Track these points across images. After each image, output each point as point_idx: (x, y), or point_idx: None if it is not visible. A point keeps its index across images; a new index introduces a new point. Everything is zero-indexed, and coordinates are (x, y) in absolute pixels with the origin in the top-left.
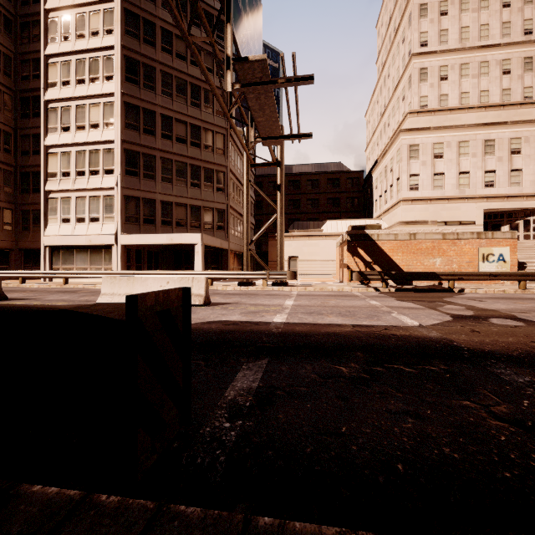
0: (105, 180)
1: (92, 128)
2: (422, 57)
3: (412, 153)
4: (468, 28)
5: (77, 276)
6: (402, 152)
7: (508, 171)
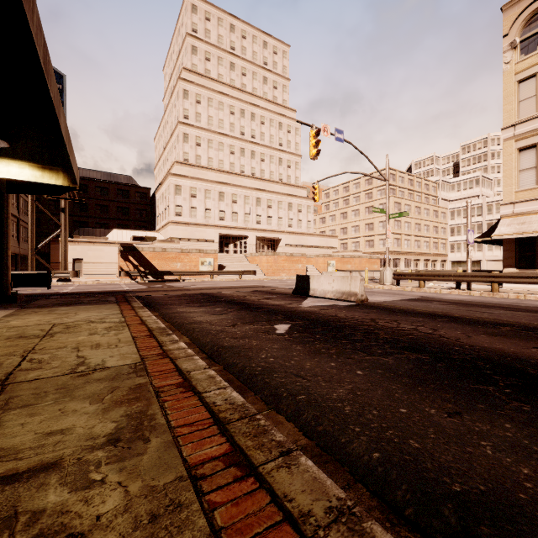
0: None
1: None
2: (185, 126)
3: (177, 190)
4: (213, 118)
5: None
6: (170, 188)
7: (231, 213)
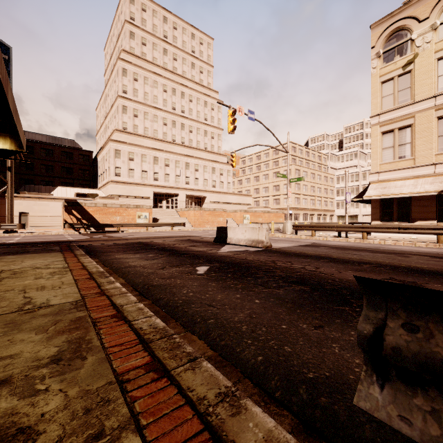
0: None
1: None
2: (124, 99)
3: (117, 154)
4: (148, 94)
5: None
6: (111, 152)
7: (164, 174)
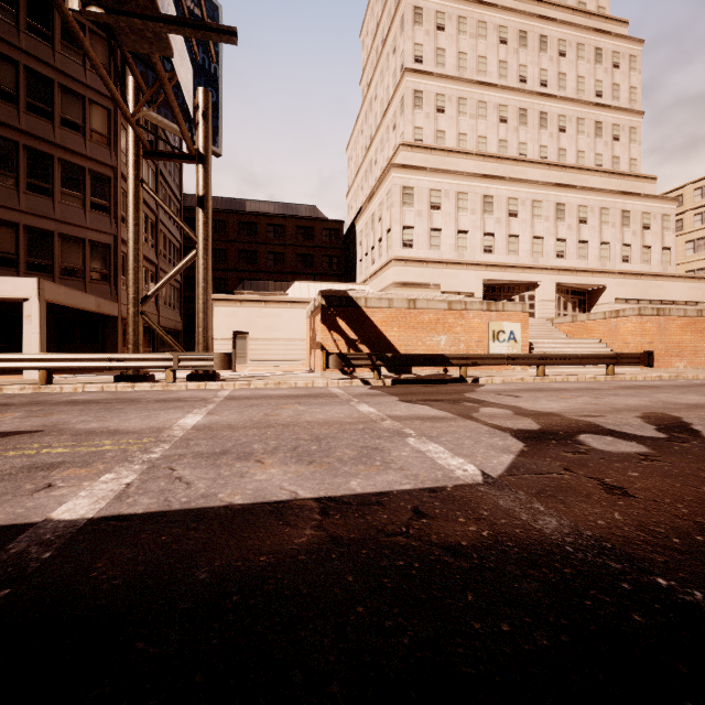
0: None
1: None
2: (417, 76)
3: (406, 198)
4: (466, 55)
5: None
6: (394, 195)
7: (506, 236)
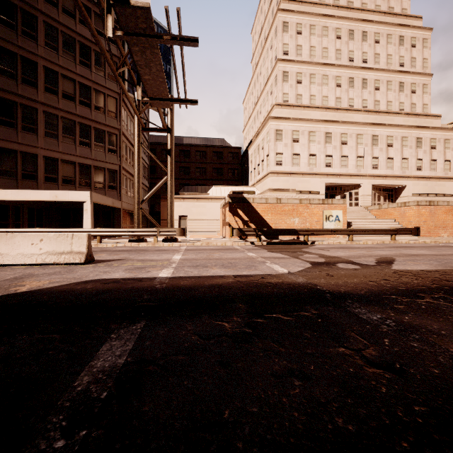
0: None
1: None
2: (285, 63)
3: (278, 136)
4: (315, 47)
5: None
6: (270, 134)
7: (340, 157)
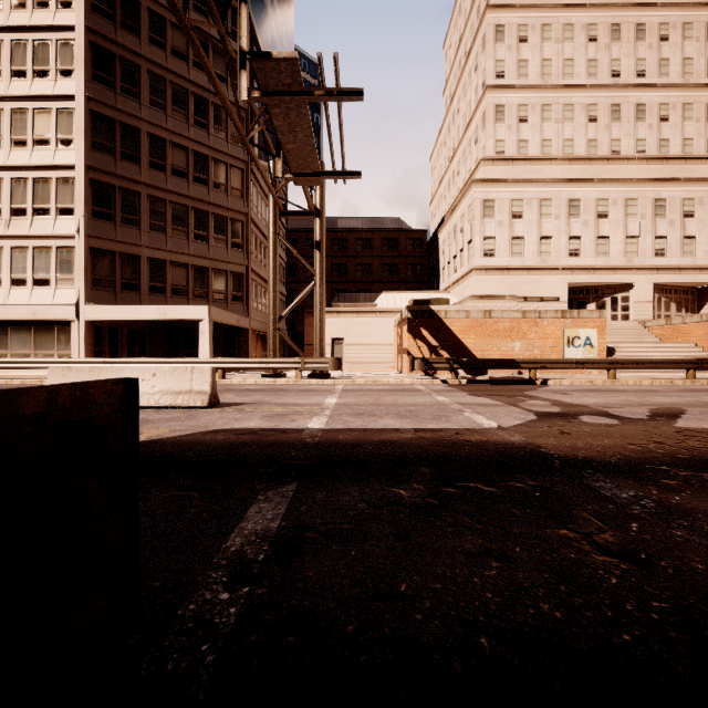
0: (60, 224)
1: (38, 145)
2: (498, 91)
3: (487, 210)
4: (551, 61)
5: (11, 366)
6: (475, 208)
7: (595, 238)
